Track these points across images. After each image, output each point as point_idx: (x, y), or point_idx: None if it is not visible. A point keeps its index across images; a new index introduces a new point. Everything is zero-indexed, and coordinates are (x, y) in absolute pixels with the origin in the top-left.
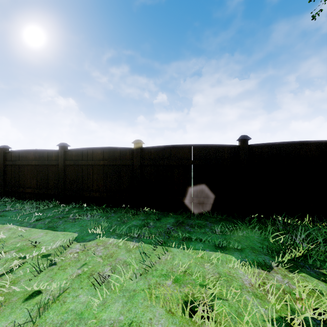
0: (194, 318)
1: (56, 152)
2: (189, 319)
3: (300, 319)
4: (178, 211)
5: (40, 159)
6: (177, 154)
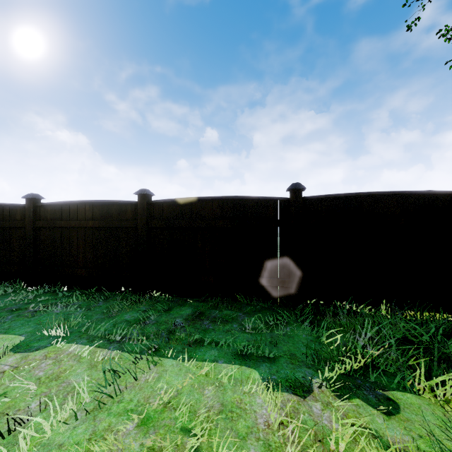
0: None
1: (22, 207)
2: None
3: None
4: (202, 296)
5: None
6: (200, 211)
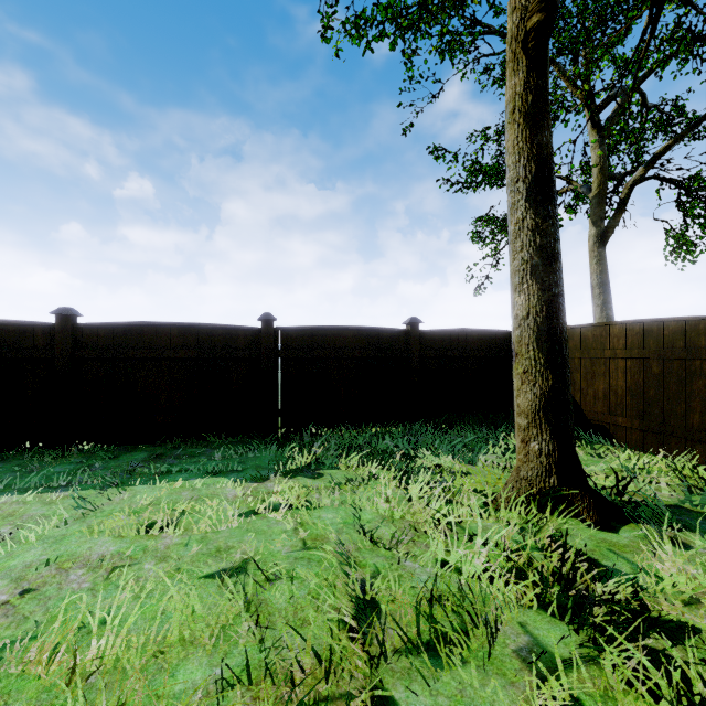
0: (151, 532)
1: None
2: (145, 535)
3: (265, 504)
4: (158, 440)
5: None
6: (155, 339)
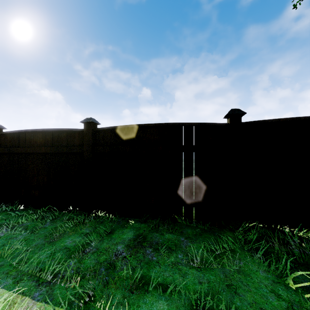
0: None
1: None
2: None
3: None
4: (143, 217)
5: None
6: (141, 137)
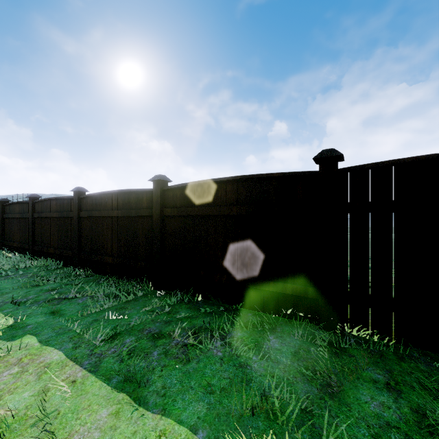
0: None
1: (148, 192)
2: None
3: None
4: None
5: (125, 207)
6: None
